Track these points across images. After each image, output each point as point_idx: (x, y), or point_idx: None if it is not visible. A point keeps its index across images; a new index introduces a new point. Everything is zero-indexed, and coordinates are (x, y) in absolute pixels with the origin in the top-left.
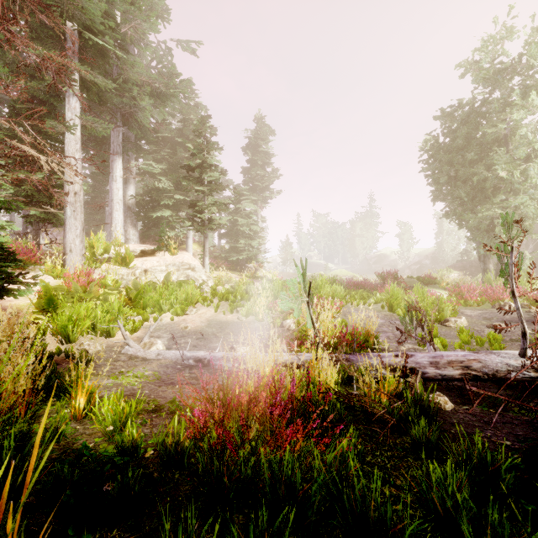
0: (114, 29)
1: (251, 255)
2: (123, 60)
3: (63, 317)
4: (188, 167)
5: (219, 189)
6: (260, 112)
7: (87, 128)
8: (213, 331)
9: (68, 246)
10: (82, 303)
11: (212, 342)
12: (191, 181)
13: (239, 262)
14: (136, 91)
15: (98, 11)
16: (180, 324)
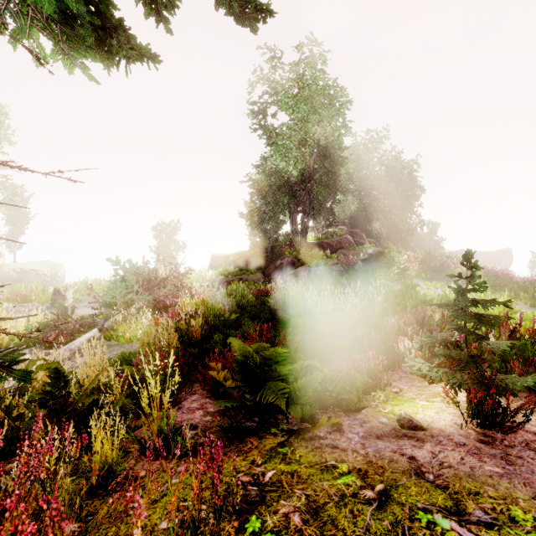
0: None
1: None
2: None
3: None
4: None
5: None
6: None
7: None
8: None
9: None
10: None
11: None
12: None
13: None
14: None
15: None
16: None
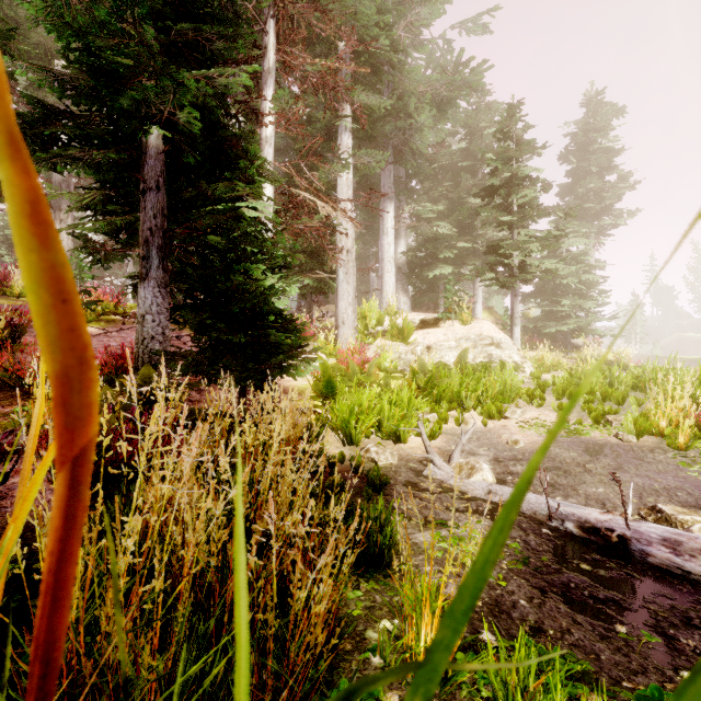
0: (388, 31)
1: (583, 324)
2: (399, 68)
3: (343, 407)
4: (485, 192)
5: (538, 215)
6: (592, 86)
7: (359, 167)
8: (574, 457)
9: (340, 317)
10: (365, 390)
11: (584, 482)
12: (494, 209)
13: (557, 337)
14: (413, 105)
15: (373, 7)
16: (500, 435)
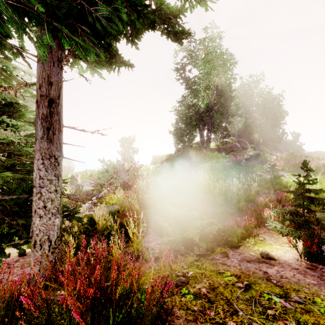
0: None
1: None
2: None
3: None
4: None
5: None
6: None
7: None
8: None
9: None
10: None
11: None
12: None
13: None
14: None
15: None
16: None
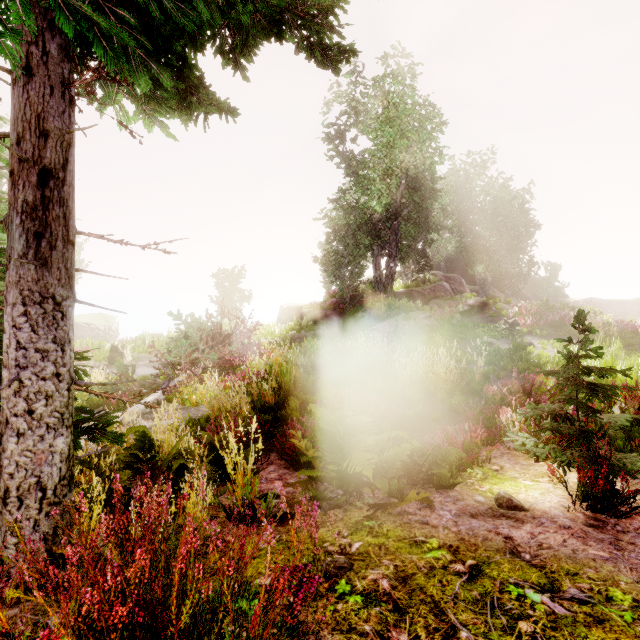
0: None
1: None
2: None
3: None
4: None
5: None
6: None
7: None
8: None
9: None
10: None
11: None
12: None
13: None
14: None
15: None
16: None
